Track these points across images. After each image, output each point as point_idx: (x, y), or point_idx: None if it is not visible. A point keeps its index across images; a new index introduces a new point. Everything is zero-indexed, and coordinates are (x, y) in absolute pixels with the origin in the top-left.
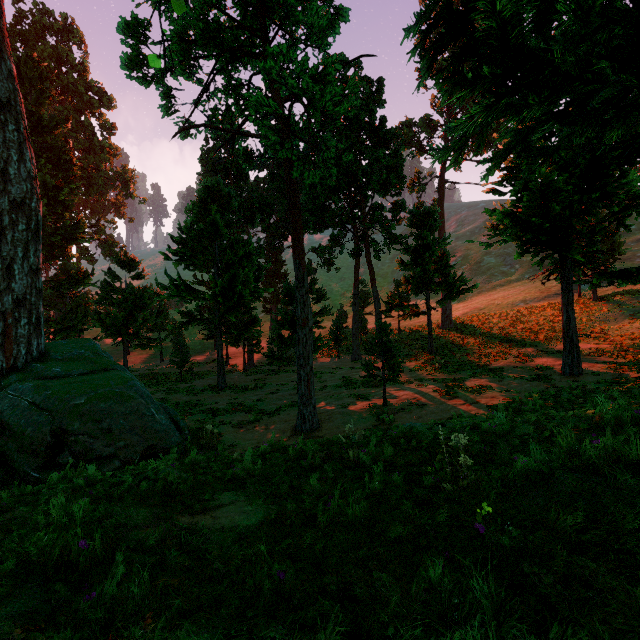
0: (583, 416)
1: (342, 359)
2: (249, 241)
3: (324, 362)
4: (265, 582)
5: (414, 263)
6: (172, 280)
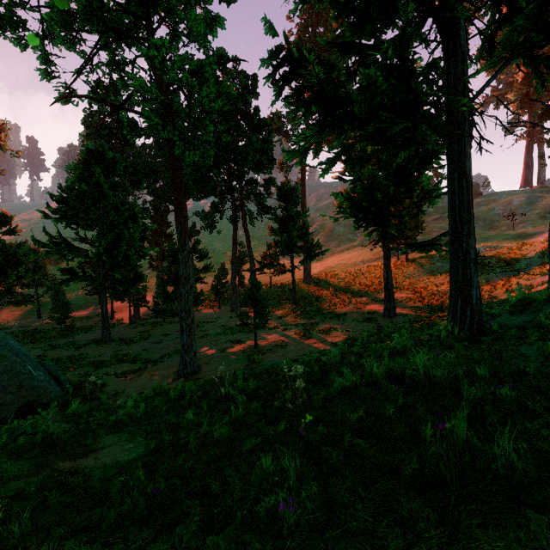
0: (386, 347)
1: (222, 310)
2: (134, 204)
3: (206, 313)
4: (141, 499)
5: (281, 230)
6: (51, 238)
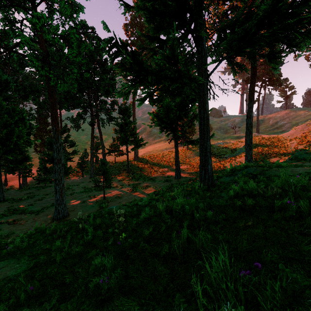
0: (171, 195)
1: (85, 177)
2: (23, 111)
3: (74, 179)
4: (22, 294)
5: (121, 131)
6: None
